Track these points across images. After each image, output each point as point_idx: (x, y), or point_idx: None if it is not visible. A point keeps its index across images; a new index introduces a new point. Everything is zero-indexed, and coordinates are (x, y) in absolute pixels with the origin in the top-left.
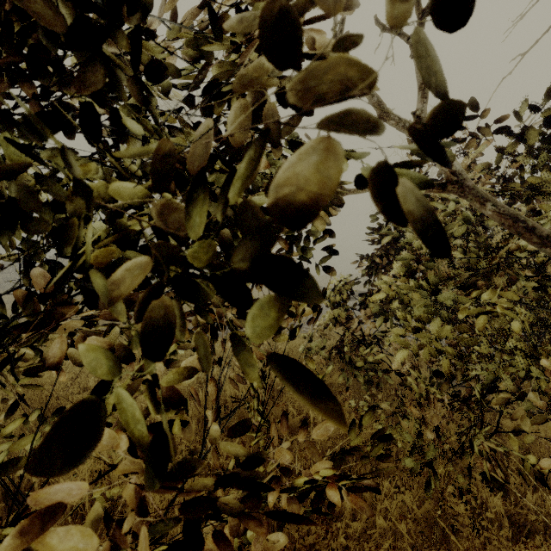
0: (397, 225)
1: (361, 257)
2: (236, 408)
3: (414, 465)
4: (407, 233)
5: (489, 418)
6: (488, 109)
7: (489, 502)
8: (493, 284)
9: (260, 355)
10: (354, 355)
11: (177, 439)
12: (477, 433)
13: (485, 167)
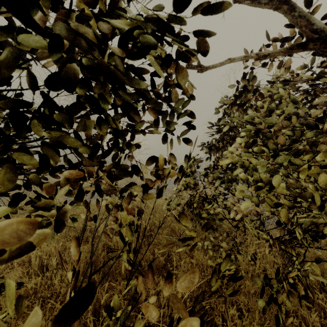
0: (231, 118)
1: (203, 144)
2: (109, 259)
3: (264, 303)
4: (249, 112)
5: (289, 249)
6: (318, 6)
7: (308, 318)
8: (319, 149)
9: (130, 211)
10: (200, 210)
11: (66, 281)
12: (302, 267)
13: (303, 66)
